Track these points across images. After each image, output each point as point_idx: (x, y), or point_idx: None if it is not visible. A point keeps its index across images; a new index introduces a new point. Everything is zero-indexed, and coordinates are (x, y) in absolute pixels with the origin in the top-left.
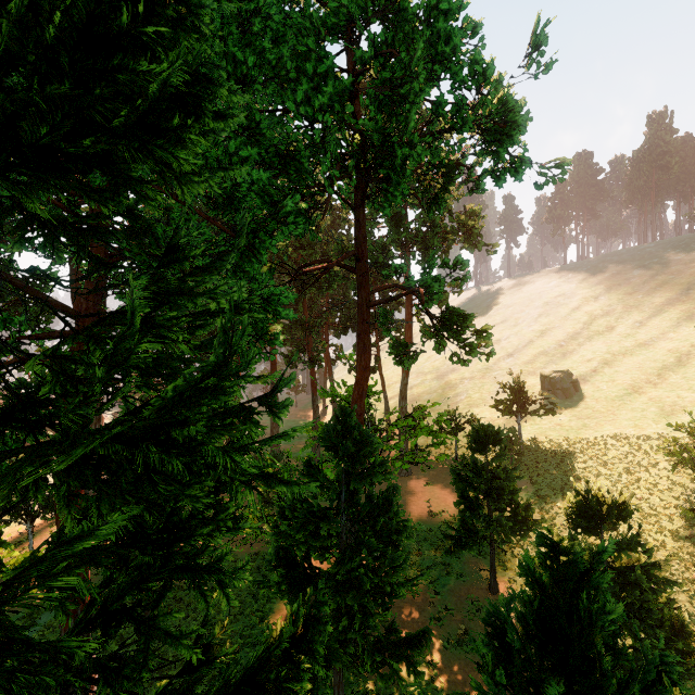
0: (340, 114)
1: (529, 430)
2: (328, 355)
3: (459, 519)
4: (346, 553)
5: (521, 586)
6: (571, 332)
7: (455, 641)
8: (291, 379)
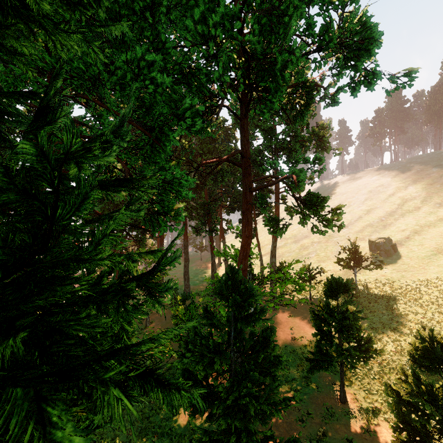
0: (230, 32)
1: (361, 279)
2: (222, 226)
3: (316, 345)
4: (235, 383)
5: (364, 398)
6: (389, 211)
7: (315, 440)
8: (175, 257)
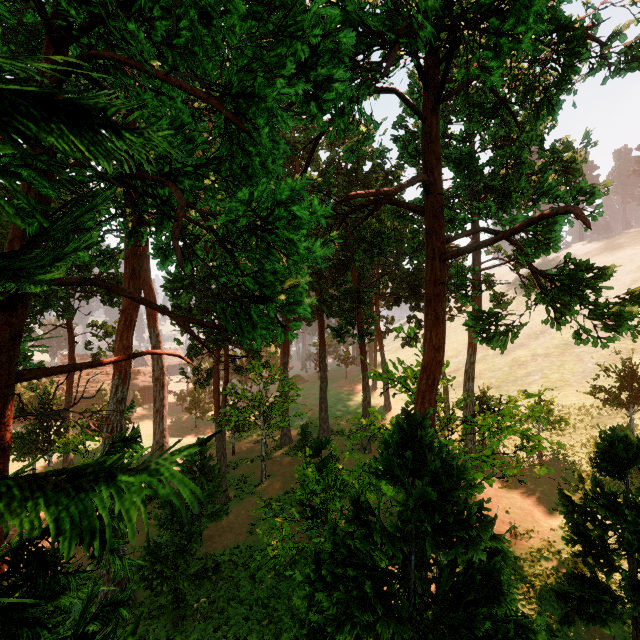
0: None
1: None
2: (378, 328)
3: (569, 560)
4: None
5: None
6: None
7: None
8: None
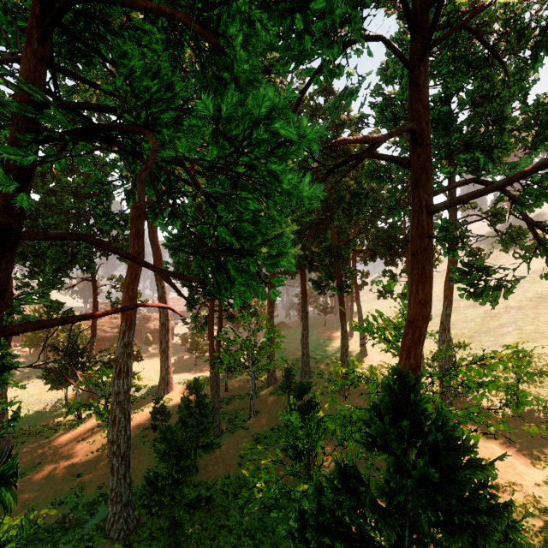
0: None
1: None
2: (355, 281)
3: None
4: None
5: None
6: None
7: None
8: None
